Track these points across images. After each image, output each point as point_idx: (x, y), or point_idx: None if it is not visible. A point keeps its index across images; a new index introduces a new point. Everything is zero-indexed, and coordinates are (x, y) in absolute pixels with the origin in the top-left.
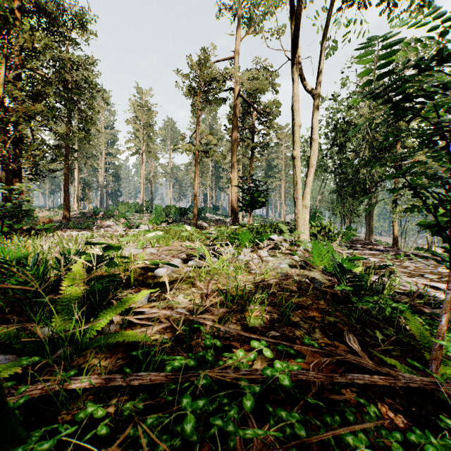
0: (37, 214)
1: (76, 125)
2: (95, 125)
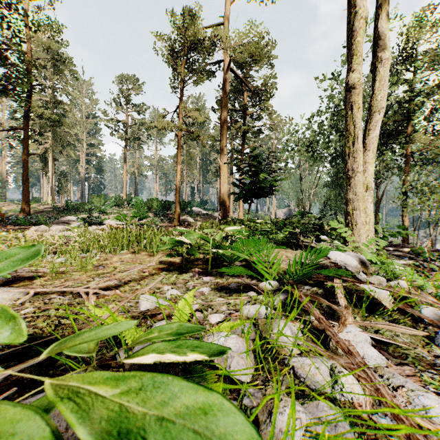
0: (3, 208)
1: (50, 111)
2: (61, 104)
